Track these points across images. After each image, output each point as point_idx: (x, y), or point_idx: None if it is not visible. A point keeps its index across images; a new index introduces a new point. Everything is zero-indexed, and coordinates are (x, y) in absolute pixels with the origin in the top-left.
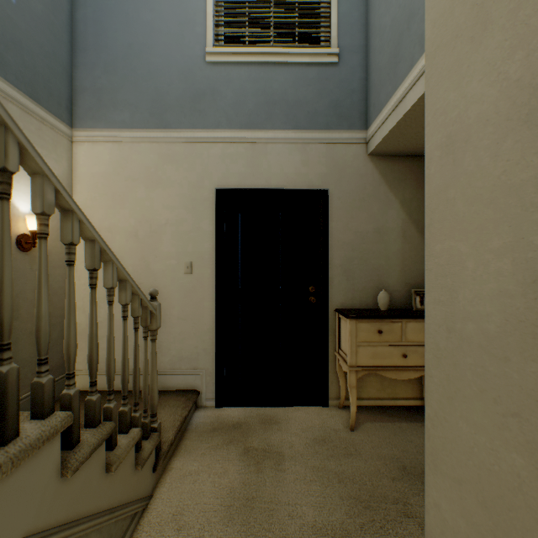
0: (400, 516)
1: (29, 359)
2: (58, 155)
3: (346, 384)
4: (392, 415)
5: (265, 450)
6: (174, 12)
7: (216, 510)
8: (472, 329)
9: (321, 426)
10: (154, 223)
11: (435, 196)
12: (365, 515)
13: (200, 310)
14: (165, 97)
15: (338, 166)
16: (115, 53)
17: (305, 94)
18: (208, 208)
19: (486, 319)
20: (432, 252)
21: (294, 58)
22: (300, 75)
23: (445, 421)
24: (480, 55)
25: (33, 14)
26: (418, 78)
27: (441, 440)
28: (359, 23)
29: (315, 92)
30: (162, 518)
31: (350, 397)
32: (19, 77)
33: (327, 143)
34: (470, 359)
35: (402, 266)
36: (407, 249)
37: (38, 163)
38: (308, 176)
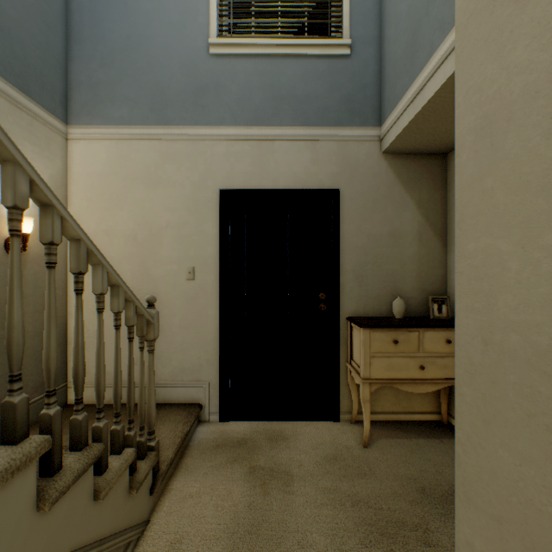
0: (420, 545)
1: None
2: (51, 152)
3: (359, 397)
4: (408, 431)
5: (272, 470)
6: (175, 1)
7: (218, 538)
8: (517, 342)
9: (332, 443)
10: (154, 225)
11: (468, 187)
12: (382, 544)
13: (203, 318)
14: (165, 92)
15: (350, 164)
16: (113, 45)
17: (315, 88)
18: (212, 209)
19: (535, 329)
20: (463, 252)
21: (303, 50)
22: (309, 68)
23: (480, 448)
24: (527, 16)
25: (23, 1)
26: (438, 66)
27: (475, 469)
28: (372, 13)
29: (326, 86)
30: (159, 546)
31: (363, 411)
32: (8, 68)
33: (338, 140)
34: (513, 377)
35: (418, 272)
36: (423, 253)
37: (7, 148)
38: (318, 176)
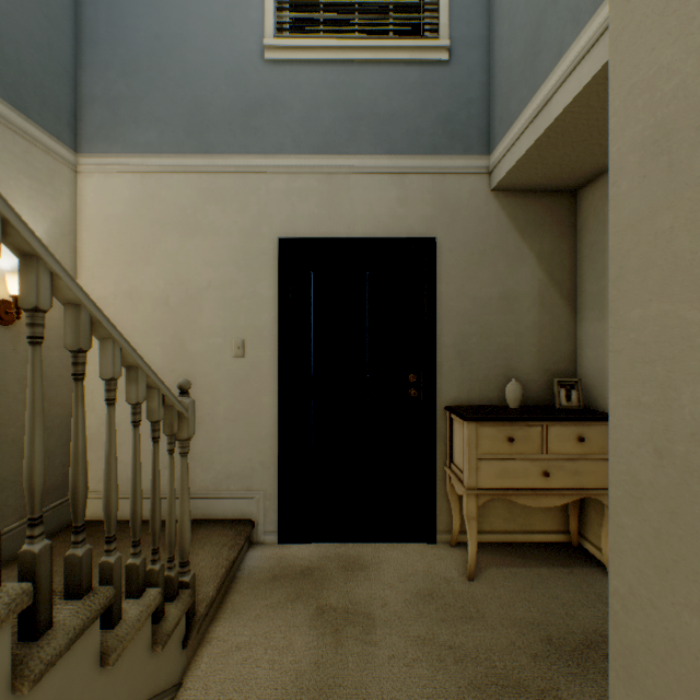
0: None
1: (11, 478)
2: (56, 189)
3: (461, 512)
4: (527, 557)
5: (347, 611)
6: None
7: None
8: None
9: (426, 573)
10: (191, 285)
11: (630, 229)
12: None
13: (256, 408)
14: (206, 110)
15: (449, 205)
16: (137, 48)
17: (403, 105)
18: (268, 264)
19: None
20: (623, 322)
21: (388, 54)
22: (396, 78)
23: (650, 606)
24: None
25: None
26: (571, 71)
27: (643, 636)
28: (479, 6)
29: (417, 102)
30: None
31: (467, 532)
32: None
33: (434, 173)
34: None
35: (539, 346)
36: (546, 322)
37: None
38: (408, 220)
